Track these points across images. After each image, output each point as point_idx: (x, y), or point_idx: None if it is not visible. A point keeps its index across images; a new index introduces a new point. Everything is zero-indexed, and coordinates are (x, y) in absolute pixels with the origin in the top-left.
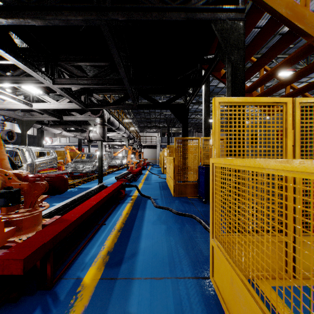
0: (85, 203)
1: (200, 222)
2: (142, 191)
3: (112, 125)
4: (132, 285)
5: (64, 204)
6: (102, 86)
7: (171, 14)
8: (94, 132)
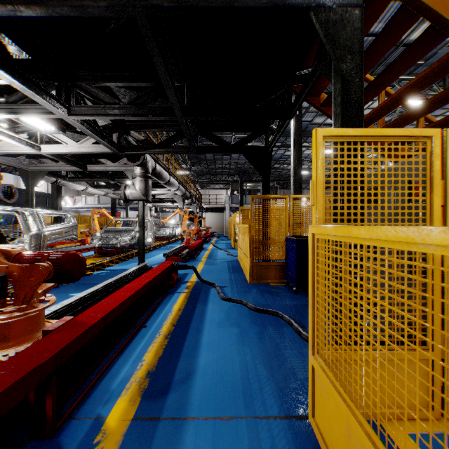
0: (114, 295)
1: (291, 323)
2: (203, 274)
3: (159, 178)
4: (184, 431)
5: (83, 296)
6: (142, 117)
7: None
8: (132, 188)
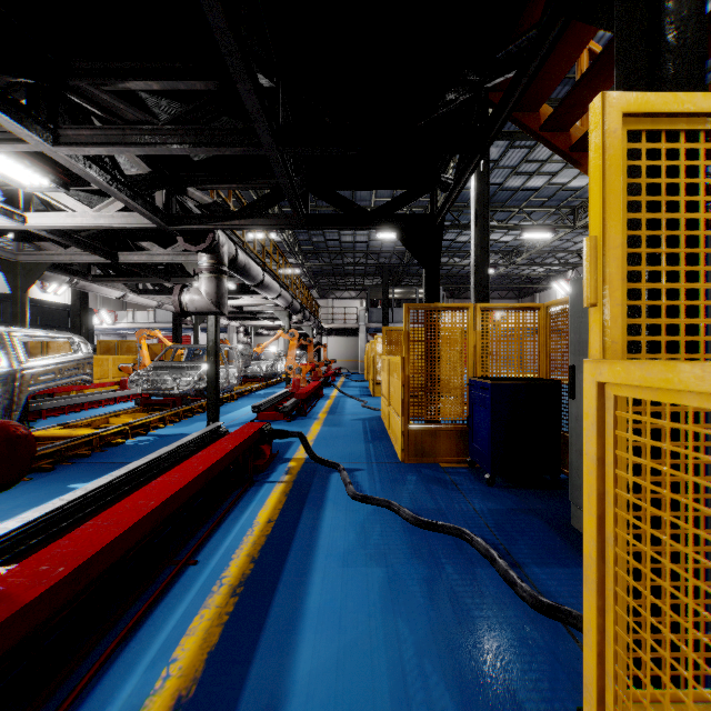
0: (119, 508)
1: (491, 558)
2: (319, 444)
3: (245, 276)
4: None
5: (76, 498)
6: (196, 149)
7: None
8: (194, 292)
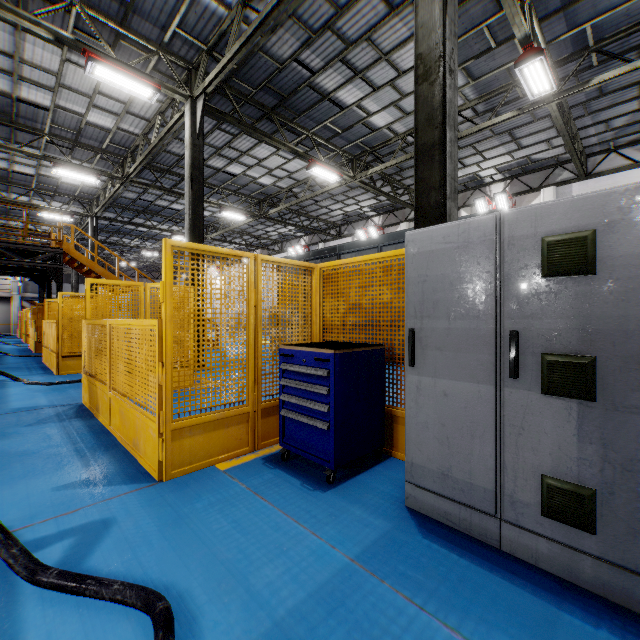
0: None
1: None
2: None
3: None
4: (7, 364)
5: None
6: None
7: (26, 263)
8: None
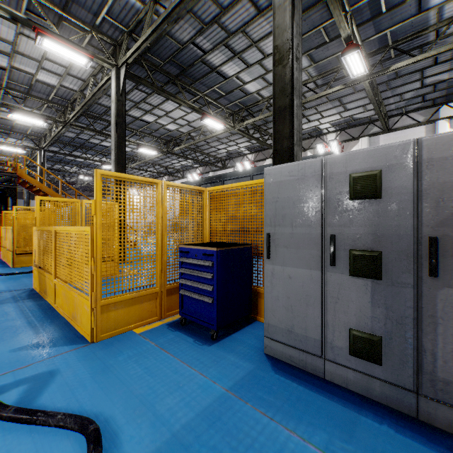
0: None
1: None
2: None
3: None
4: None
5: None
6: None
7: None
8: None
